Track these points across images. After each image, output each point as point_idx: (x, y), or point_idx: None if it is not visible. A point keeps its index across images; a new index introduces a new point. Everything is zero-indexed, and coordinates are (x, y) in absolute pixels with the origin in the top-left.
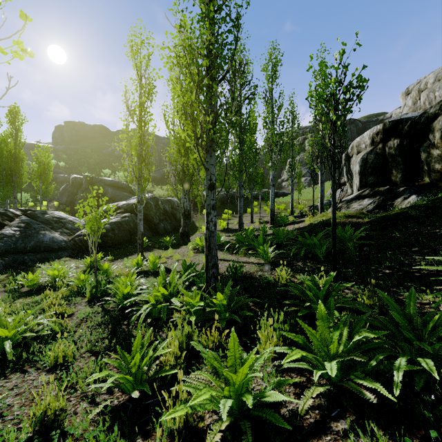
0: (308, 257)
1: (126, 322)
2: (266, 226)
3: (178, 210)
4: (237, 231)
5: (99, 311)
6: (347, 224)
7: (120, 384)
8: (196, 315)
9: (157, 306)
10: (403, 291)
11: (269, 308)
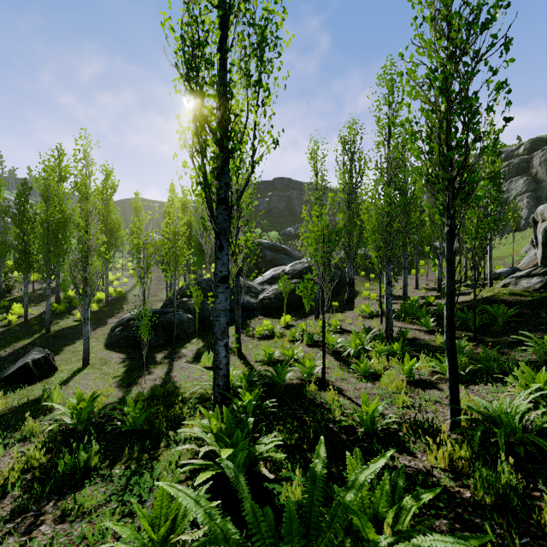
0: (463, 328)
1: (339, 356)
2: (432, 295)
3: (335, 273)
4: (400, 297)
5: (319, 350)
6: (509, 301)
7: (359, 370)
8: (383, 353)
9: (356, 349)
10: (512, 350)
11: (426, 355)
